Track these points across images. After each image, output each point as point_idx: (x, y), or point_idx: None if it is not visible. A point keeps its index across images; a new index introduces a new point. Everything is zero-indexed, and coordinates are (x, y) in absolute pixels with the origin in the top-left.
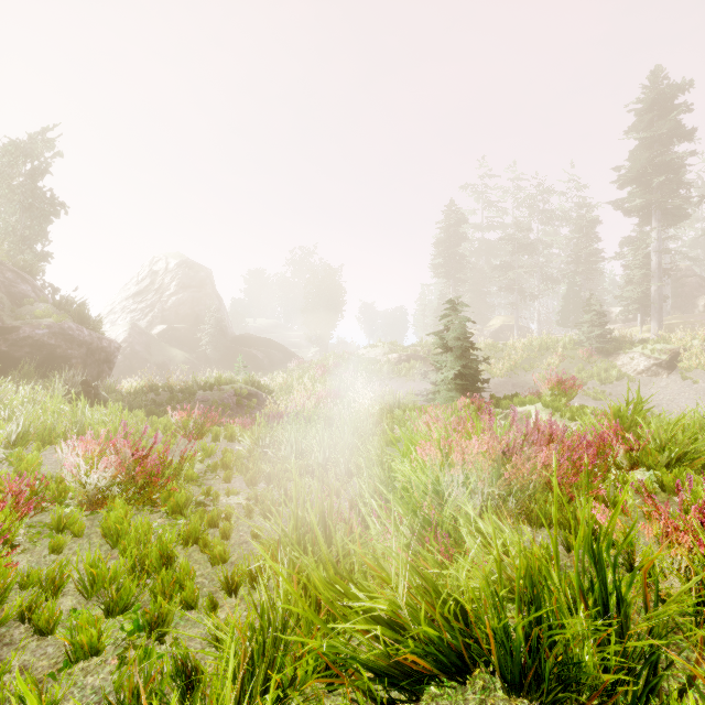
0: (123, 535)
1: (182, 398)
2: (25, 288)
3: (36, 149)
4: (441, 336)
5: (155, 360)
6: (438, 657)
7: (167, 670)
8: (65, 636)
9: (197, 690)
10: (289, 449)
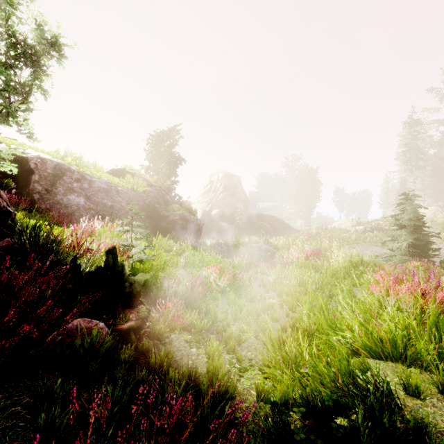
0: (236, 305)
1: (233, 250)
2: (168, 197)
3: (170, 133)
4: (396, 218)
5: (214, 228)
6: (371, 352)
7: (277, 338)
8: (239, 327)
9: (284, 347)
10: (295, 281)
